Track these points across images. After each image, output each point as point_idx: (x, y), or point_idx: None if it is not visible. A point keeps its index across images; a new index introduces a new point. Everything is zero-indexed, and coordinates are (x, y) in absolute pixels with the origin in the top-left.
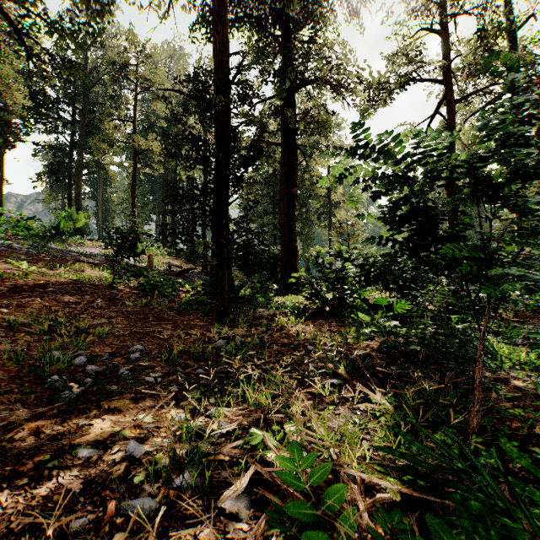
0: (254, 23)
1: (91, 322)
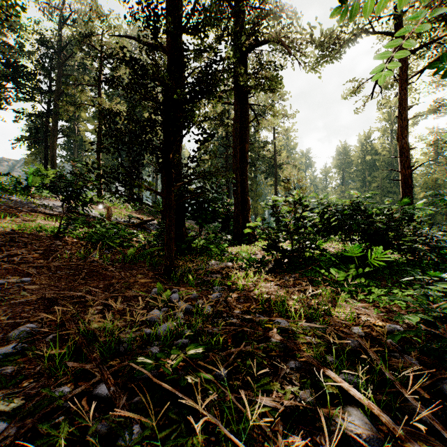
0: None
1: None
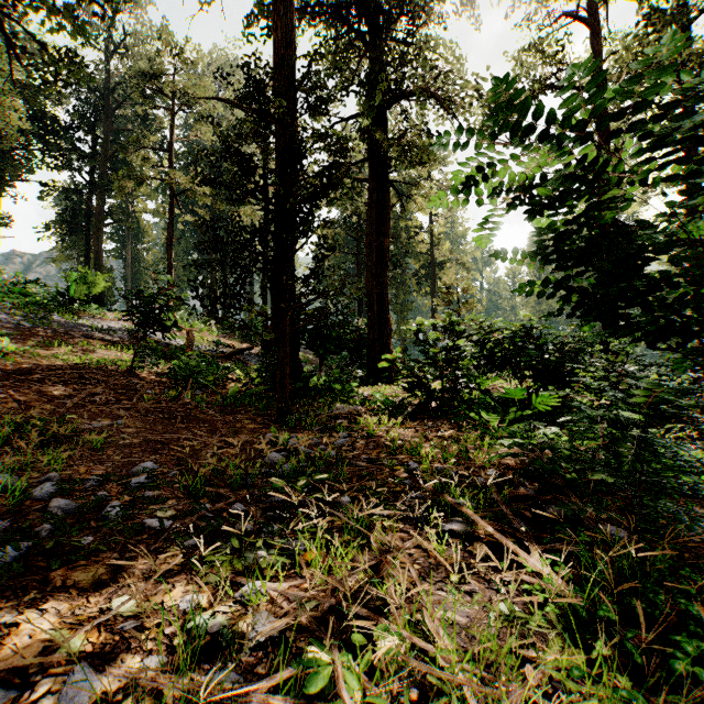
0: (331, 14)
1: (83, 426)
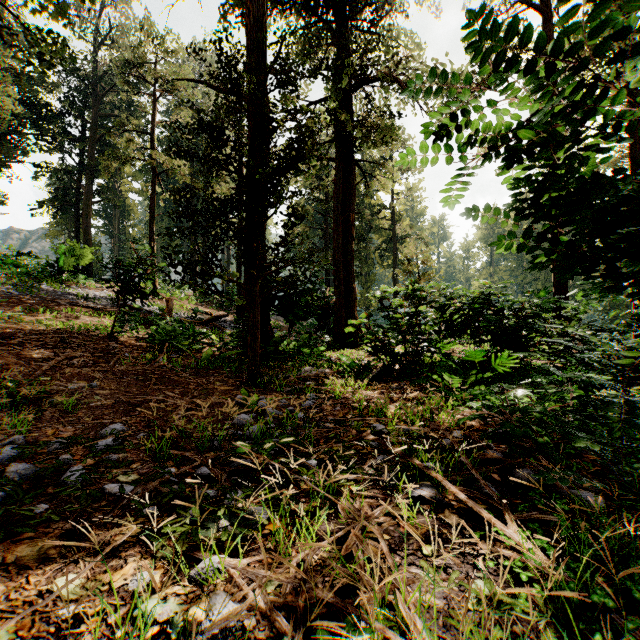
0: (301, 4)
1: (57, 387)
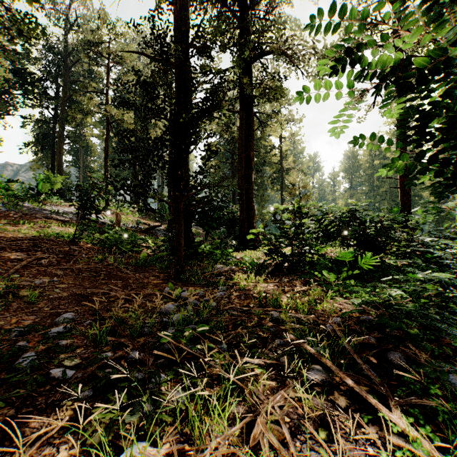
0: None
1: (25, 283)
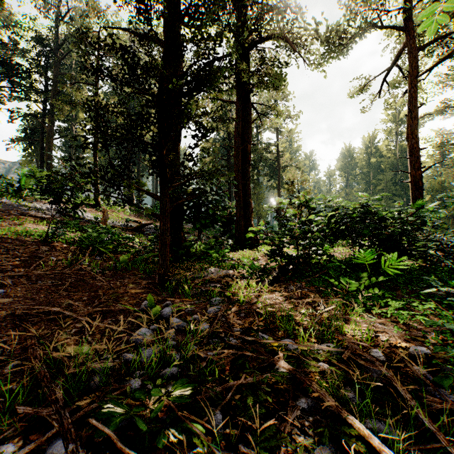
0: None
1: None
